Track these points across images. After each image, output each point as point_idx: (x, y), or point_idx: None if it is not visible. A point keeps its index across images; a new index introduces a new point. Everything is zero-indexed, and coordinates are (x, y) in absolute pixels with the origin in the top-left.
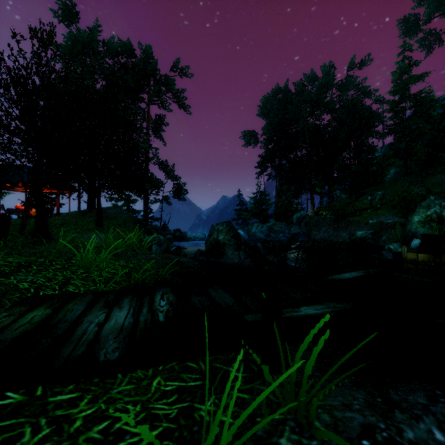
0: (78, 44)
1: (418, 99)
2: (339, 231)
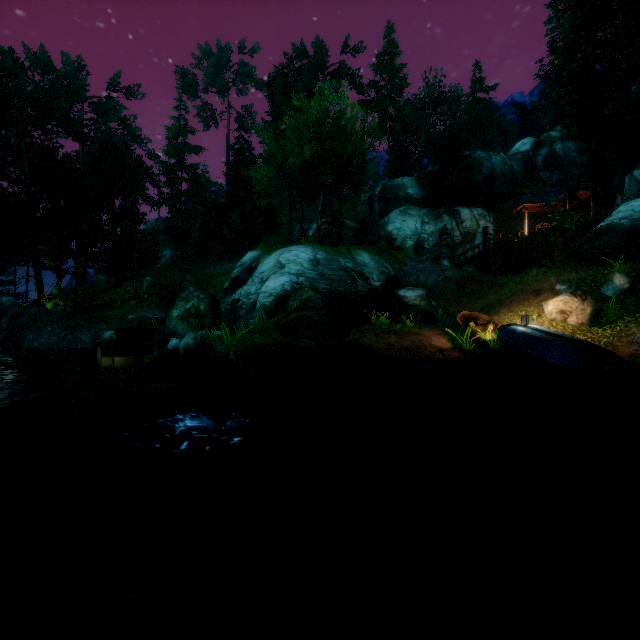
0: None
1: (194, 174)
2: (78, 332)
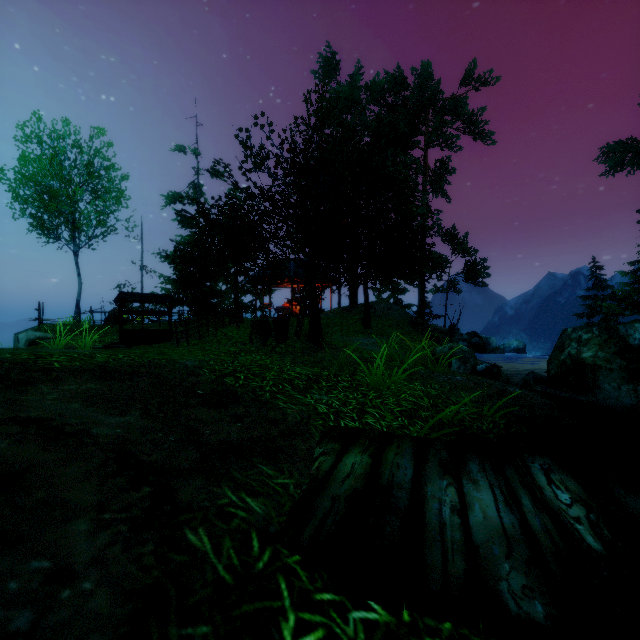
0: (339, 101)
1: None
2: None
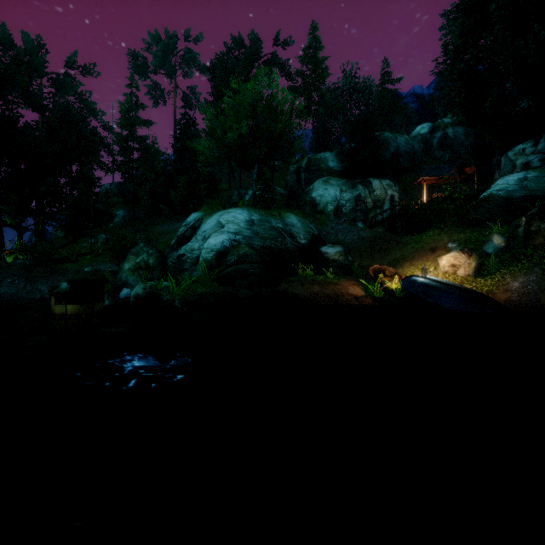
0: None
1: (144, 145)
2: (36, 283)
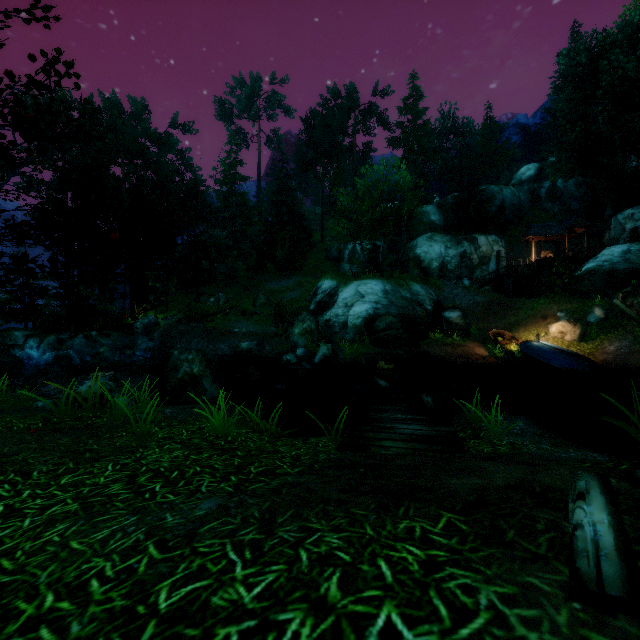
0: None
1: (242, 200)
2: (217, 342)
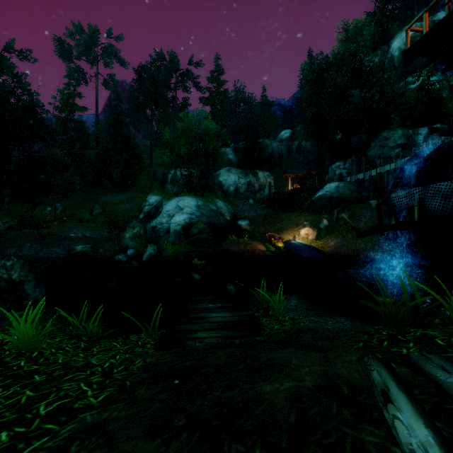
0: None
1: (81, 126)
2: (51, 246)
